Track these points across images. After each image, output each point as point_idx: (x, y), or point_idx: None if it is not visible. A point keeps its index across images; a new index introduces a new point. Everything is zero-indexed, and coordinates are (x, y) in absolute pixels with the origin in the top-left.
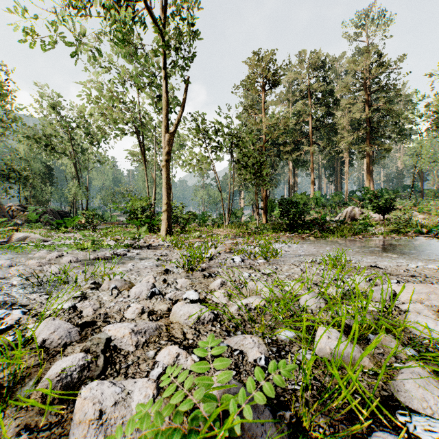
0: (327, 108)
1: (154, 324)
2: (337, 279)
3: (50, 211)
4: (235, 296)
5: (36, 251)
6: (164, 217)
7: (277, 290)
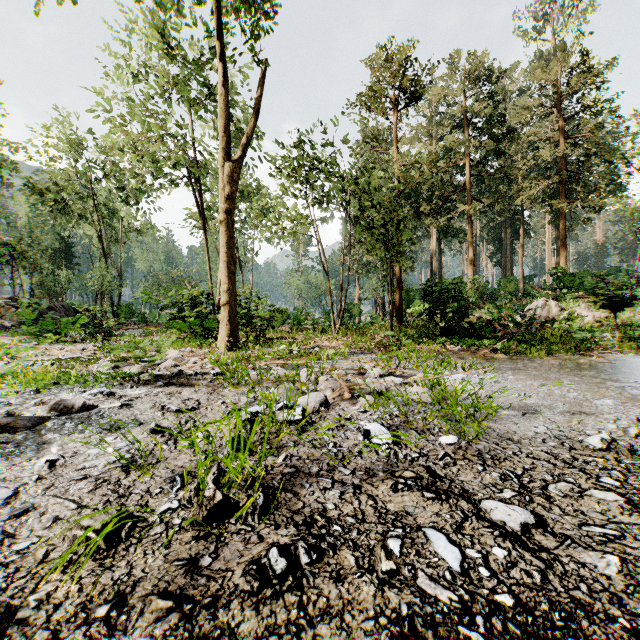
0: (496, 142)
1: None
2: None
3: (61, 307)
4: None
5: None
6: (224, 316)
7: None
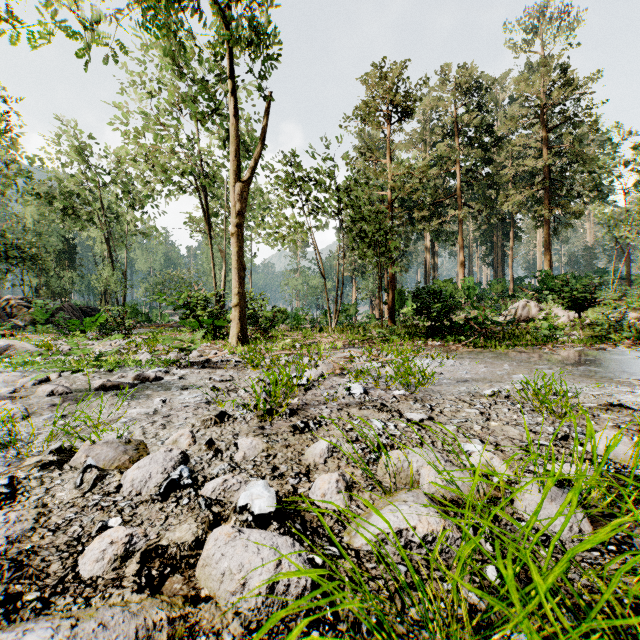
0: (484, 151)
1: (132, 628)
2: (567, 437)
3: (69, 307)
4: (362, 487)
5: (10, 372)
6: (235, 316)
7: (457, 473)
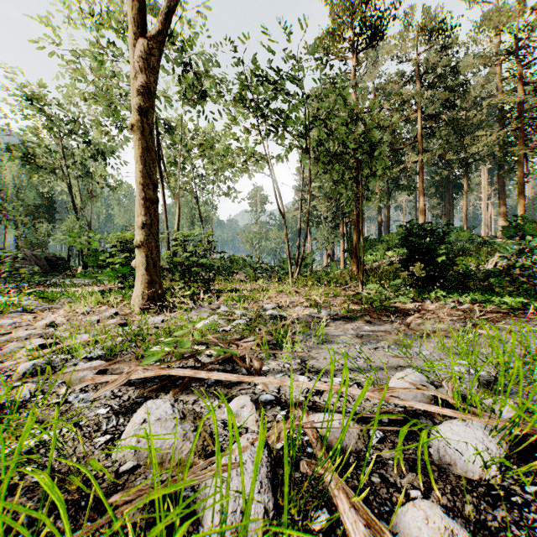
0: (449, 93)
1: None
2: None
3: (32, 256)
4: None
5: None
6: (140, 262)
7: None
